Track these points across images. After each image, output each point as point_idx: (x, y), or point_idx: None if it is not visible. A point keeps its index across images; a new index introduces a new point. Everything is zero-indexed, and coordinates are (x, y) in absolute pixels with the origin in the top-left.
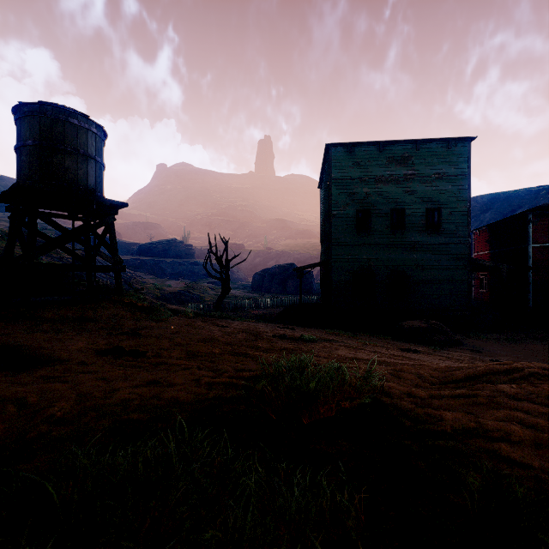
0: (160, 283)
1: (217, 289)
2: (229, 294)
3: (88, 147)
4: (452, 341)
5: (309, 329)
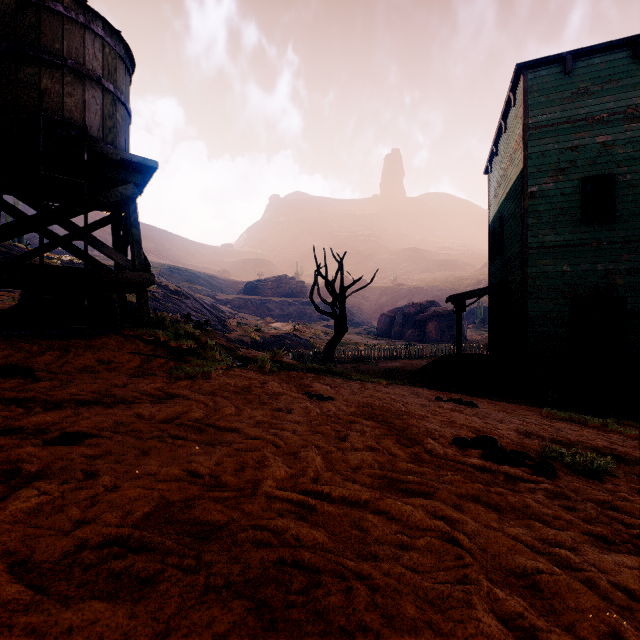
0: (263, 325)
1: (332, 333)
2: (347, 340)
3: (86, 60)
4: None
5: (501, 405)
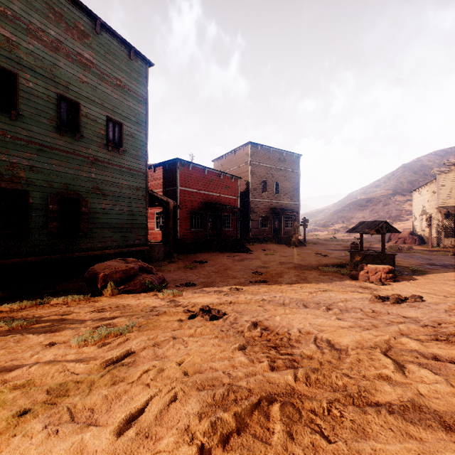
0: None
1: None
2: None
3: None
4: (160, 279)
5: None
